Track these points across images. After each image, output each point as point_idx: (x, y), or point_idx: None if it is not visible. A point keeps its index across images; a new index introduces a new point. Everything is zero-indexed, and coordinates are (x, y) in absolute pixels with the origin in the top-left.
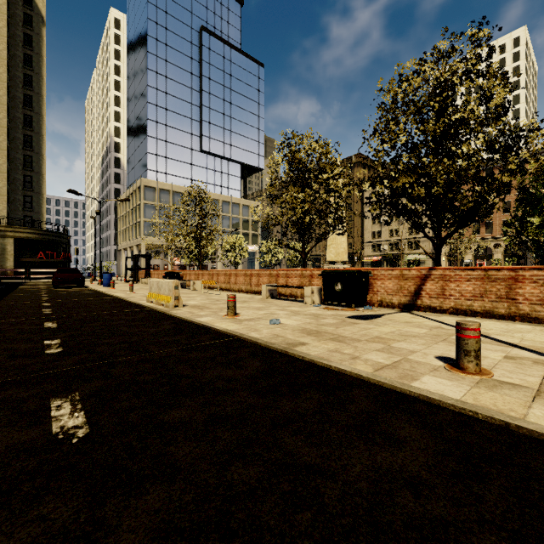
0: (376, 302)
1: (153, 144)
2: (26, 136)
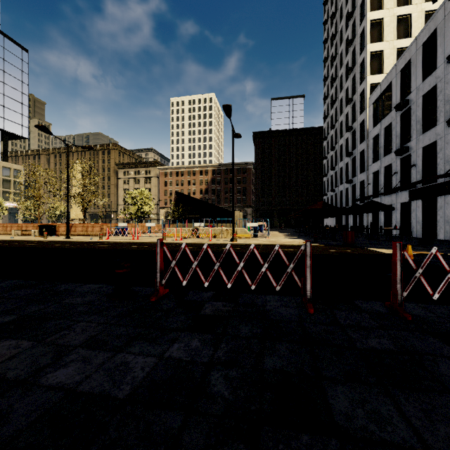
0: (59, 234)
1: None
2: None
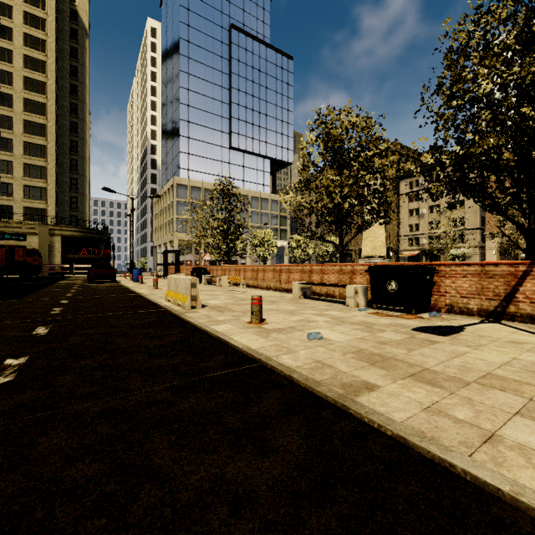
0: (443, 306)
1: (185, 143)
2: (72, 142)
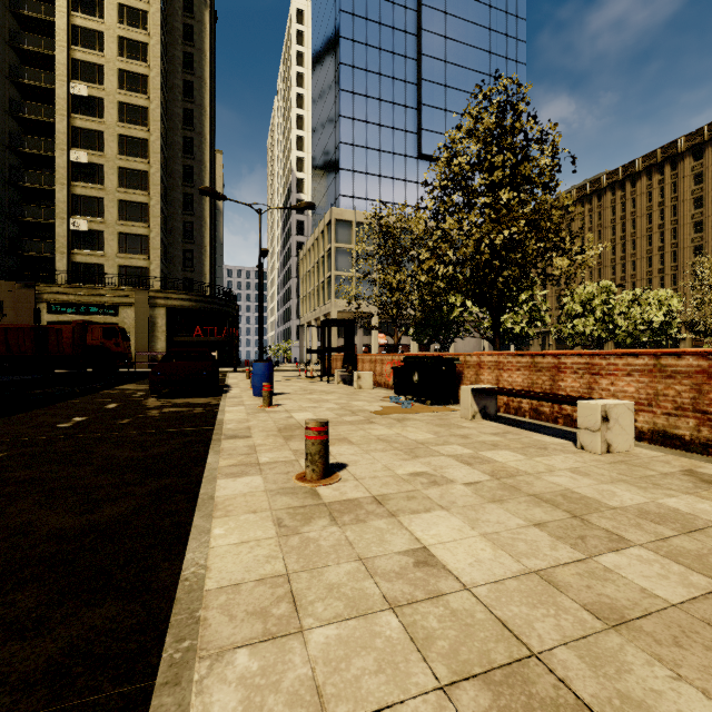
0: None
1: (348, 154)
2: (187, 167)
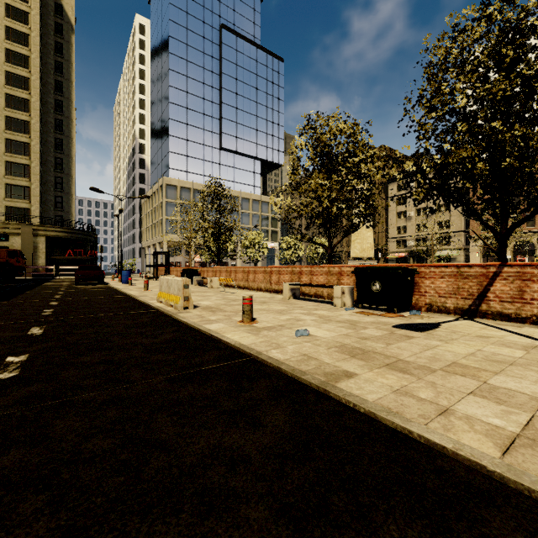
0: (423, 305)
1: (174, 143)
2: (57, 139)
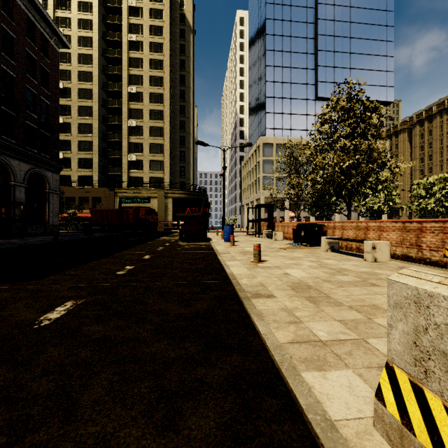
0: None
1: (270, 103)
2: (181, 122)
